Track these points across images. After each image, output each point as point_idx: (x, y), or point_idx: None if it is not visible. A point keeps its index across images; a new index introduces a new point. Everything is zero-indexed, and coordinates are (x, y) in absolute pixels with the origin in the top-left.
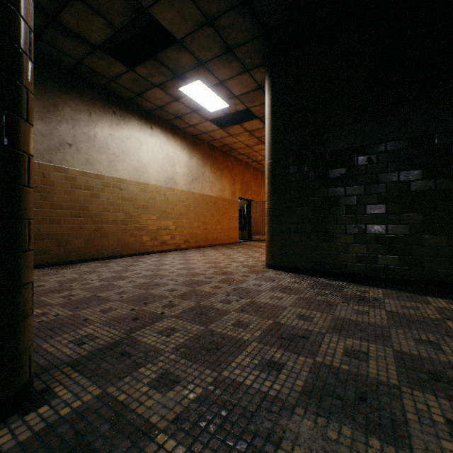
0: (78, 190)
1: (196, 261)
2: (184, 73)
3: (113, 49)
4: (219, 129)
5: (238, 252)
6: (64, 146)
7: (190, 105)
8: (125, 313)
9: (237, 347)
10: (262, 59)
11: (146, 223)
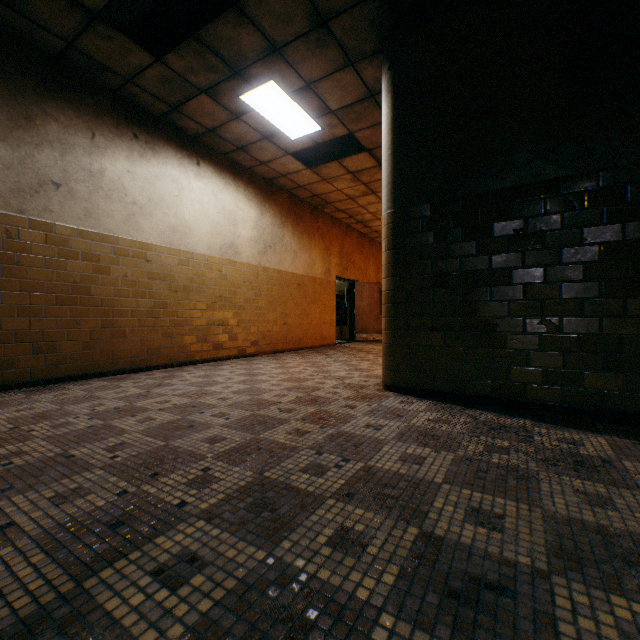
0: (71, 259)
1: (267, 377)
2: (247, 67)
3: (129, 26)
4: (306, 169)
5: (336, 360)
6: (47, 187)
7: (258, 127)
8: (103, 504)
9: (343, 637)
10: (377, 42)
11: (190, 315)
